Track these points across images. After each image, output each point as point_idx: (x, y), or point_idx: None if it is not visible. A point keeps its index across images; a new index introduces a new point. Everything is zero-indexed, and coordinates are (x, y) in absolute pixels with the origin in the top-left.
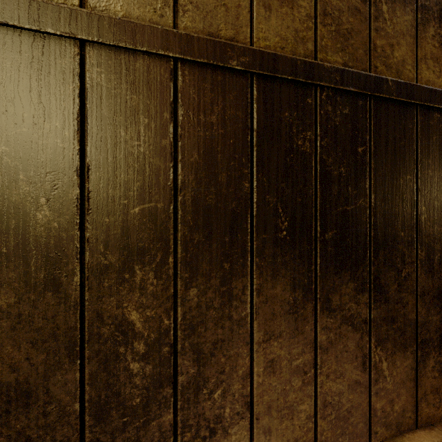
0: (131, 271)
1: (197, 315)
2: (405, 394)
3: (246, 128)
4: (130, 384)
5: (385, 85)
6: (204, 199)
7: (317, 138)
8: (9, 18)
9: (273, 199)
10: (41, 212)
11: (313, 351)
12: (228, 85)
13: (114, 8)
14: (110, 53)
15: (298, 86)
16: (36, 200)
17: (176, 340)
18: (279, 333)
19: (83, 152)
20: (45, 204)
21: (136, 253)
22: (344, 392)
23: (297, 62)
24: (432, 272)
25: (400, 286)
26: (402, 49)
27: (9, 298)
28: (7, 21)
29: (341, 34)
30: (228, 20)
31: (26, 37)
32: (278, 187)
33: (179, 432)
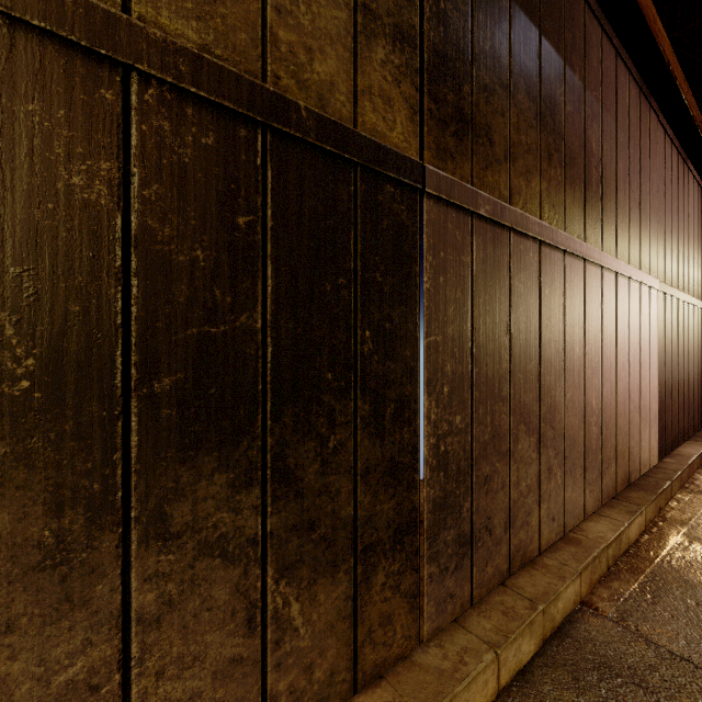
0: None
1: None
2: (334, 646)
3: None
4: None
5: (294, 115)
6: None
7: (130, 180)
8: None
9: None
10: None
11: (120, 635)
12: None
13: None
14: None
15: (73, 54)
16: None
17: None
18: (5, 623)
19: None
20: None
21: None
22: (203, 691)
23: None
24: (382, 434)
25: (327, 464)
26: (329, 63)
27: None
28: None
29: None
30: None
31: None
32: (3, 275)
33: None
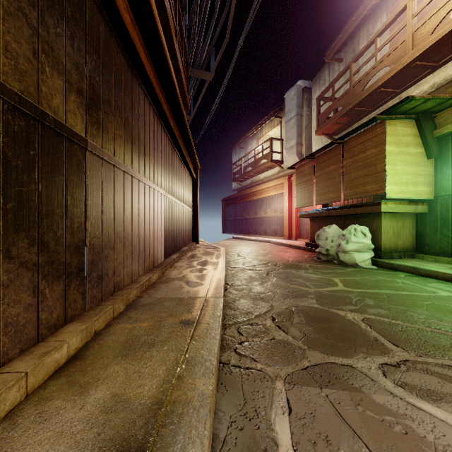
0: None
1: None
2: (59, 306)
3: None
4: None
5: (48, 118)
6: None
7: (0, 135)
8: None
9: None
10: None
11: None
12: None
13: None
14: None
15: None
16: None
17: None
18: None
19: None
20: None
21: None
22: (21, 313)
23: None
24: (74, 234)
25: (57, 242)
26: (58, 100)
27: None
28: None
29: (19, 70)
30: None
31: None
32: None
33: None
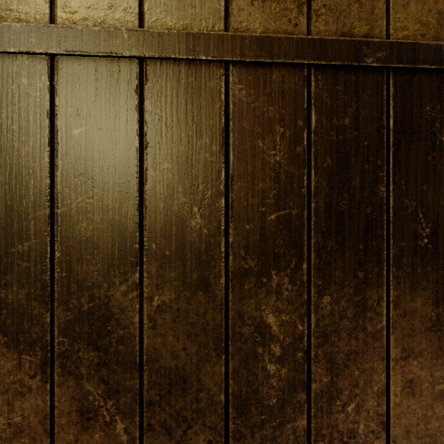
0: (268, 276)
1: (330, 323)
2: None
3: (382, 128)
4: (267, 384)
5: None
6: (337, 205)
7: None
8: (171, 52)
9: (412, 204)
10: (194, 220)
11: None
12: (362, 85)
13: (253, 26)
14: (249, 69)
15: (442, 75)
16: (190, 209)
17: (309, 347)
18: (419, 351)
19: (227, 164)
20: (197, 212)
21: (272, 258)
22: None
23: (441, 48)
24: None
25: None
26: None
27: (170, 294)
28: (170, 55)
29: None
30: (362, 16)
31: (183, 66)
32: (418, 190)
33: (313, 440)
